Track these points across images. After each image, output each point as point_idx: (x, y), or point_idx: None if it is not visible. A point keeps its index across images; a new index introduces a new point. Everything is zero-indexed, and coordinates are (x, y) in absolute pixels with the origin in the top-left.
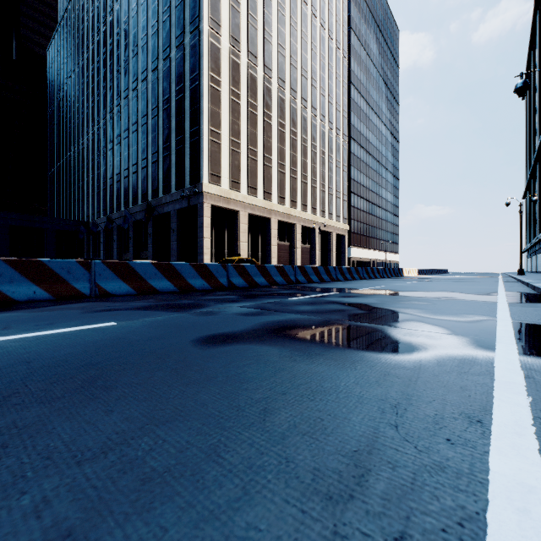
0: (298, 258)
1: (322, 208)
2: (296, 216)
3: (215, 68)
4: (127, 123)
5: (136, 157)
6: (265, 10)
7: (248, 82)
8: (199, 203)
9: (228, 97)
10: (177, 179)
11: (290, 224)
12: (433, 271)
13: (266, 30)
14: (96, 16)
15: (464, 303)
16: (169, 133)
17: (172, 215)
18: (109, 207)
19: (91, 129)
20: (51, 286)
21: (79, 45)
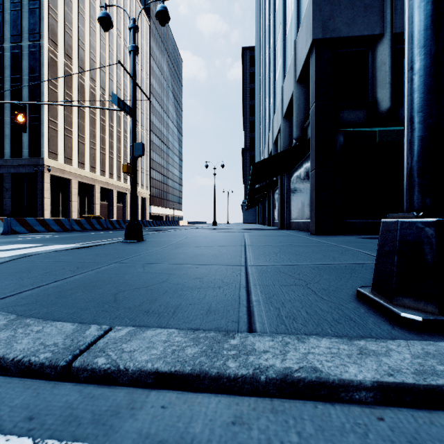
0: (115, 213)
1: None
2: (113, 184)
3: (54, 75)
4: None
5: None
6: (91, 38)
7: (78, 88)
8: (39, 172)
9: (63, 97)
10: (12, 149)
11: (108, 189)
12: (197, 222)
13: (92, 52)
14: None
15: None
16: (2, 109)
17: (5, 176)
18: None
19: None
20: (62, 227)
21: None
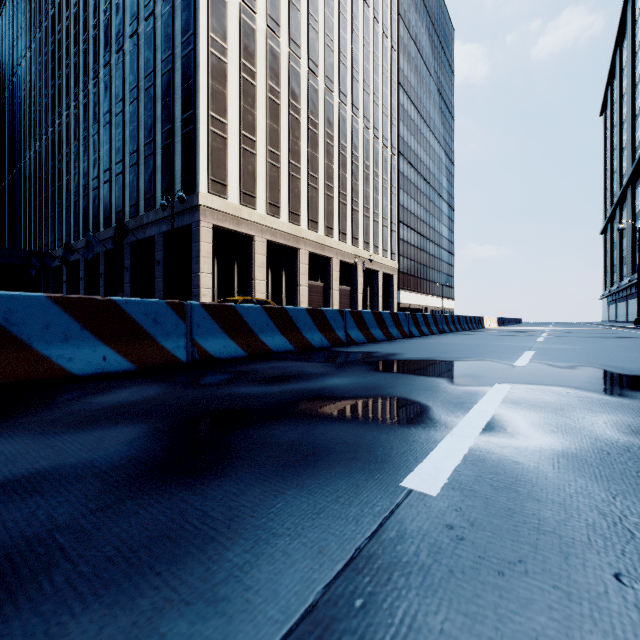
0: (335, 303)
1: (366, 238)
2: (332, 248)
3: (219, 28)
4: (96, 114)
5: (109, 160)
6: None
7: (266, 57)
8: (194, 222)
9: (238, 74)
10: (163, 189)
11: (324, 258)
12: (509, 321)
13: None
14: None
15: None
16: (153, 124)
17: (156, 240)
18: (73, 232)
19: (51, 125)
20: None
21: (35, 11)
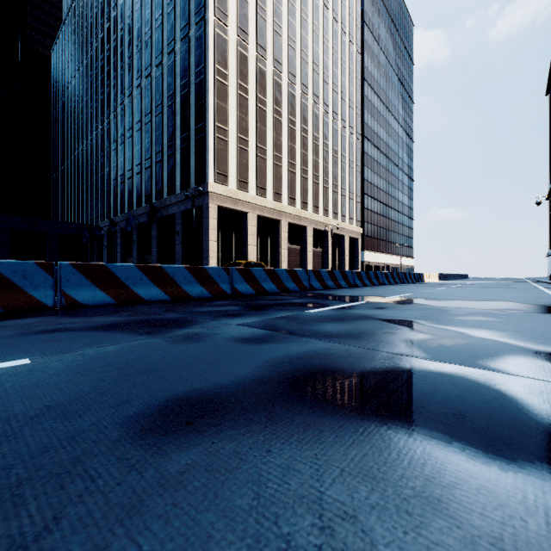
0: (310, 262)
1: (334, 210)
2: (307, 218)
3: (222, 60)
4: (131, 122)
5: (140, 157)
6: (275, 1)
7: (256, 76)
8: (204, 204)
9: (236, 92)
10: (181, 179)
11: (301, 226)
12: (453, 276)
13: (276, 21)
14: (100, 12)
15: (547, 318)
16: (174, 131)
17: (176, 217)
18: (113, 210)
19: (95, 130)
20: None
21: (83, 43)
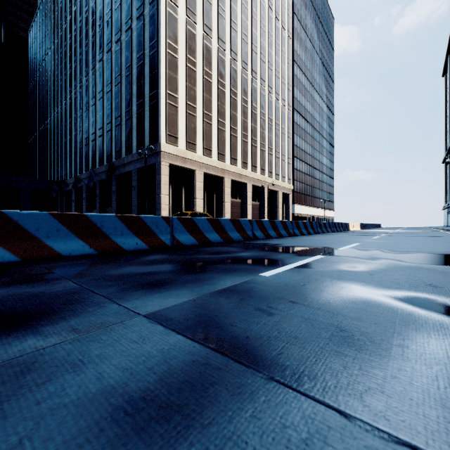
0: (249, 213)
1: (270, 169)
2: (247, 176)
3: (173, 36)
4: (94, 92)
5: (102, 122)
6: None
7: (203, 52)
8: (157, 162)
9: (185, 64)
10: (137, 140)
11: (241, 183)
12: (370, 226)
13: (220, 5)
14: None
15: None
16: (130, 99)
17: (133, 173)
18: (79, 168)
19: (64, 99)
20: None
21: (54, 25)
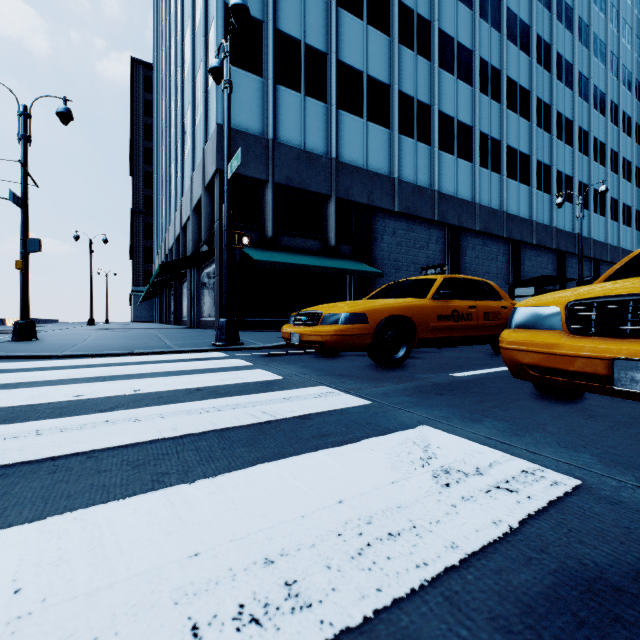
0: None
1: None
2: None
3: None
4: None
5: None
6: None
7: None
8: None
9: None
10: None
11: None
12: (41, 321)
13: None
14: None
15: None
16: None
17: None
18: None
19: None
20: None
21: None
